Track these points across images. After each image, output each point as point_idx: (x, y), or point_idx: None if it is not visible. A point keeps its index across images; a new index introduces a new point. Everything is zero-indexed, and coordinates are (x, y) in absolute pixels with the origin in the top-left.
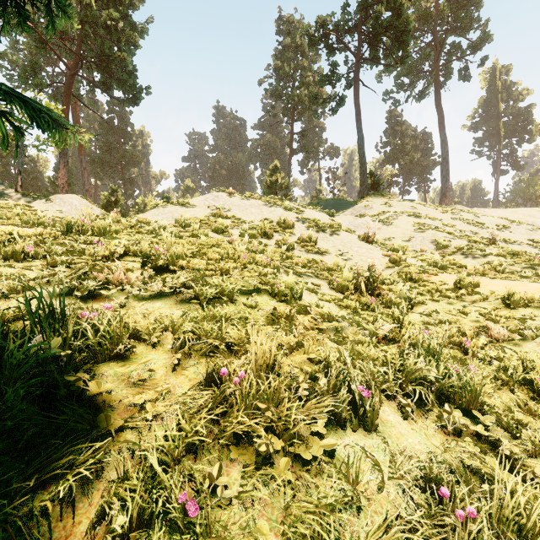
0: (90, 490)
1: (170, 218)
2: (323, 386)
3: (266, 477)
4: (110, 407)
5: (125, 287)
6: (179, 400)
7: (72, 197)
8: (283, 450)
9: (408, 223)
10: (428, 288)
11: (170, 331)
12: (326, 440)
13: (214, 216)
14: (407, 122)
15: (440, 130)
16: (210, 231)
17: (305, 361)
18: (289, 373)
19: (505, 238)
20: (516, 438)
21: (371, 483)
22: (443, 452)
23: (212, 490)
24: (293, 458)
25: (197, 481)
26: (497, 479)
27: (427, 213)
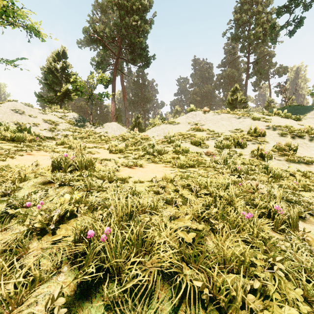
0: None
1: (162, 133)
2: None
3: None
4: None
5: None
6: None
7: (112, 124)
8: None
9: None
10: None
11: None
12: None
13: (193, 130)
14: None
15: None
16: (190, 144)
17: None
18: None
19: None
20: None
21: None
22: None
23: None
24: None
25: None
26: None
27: None
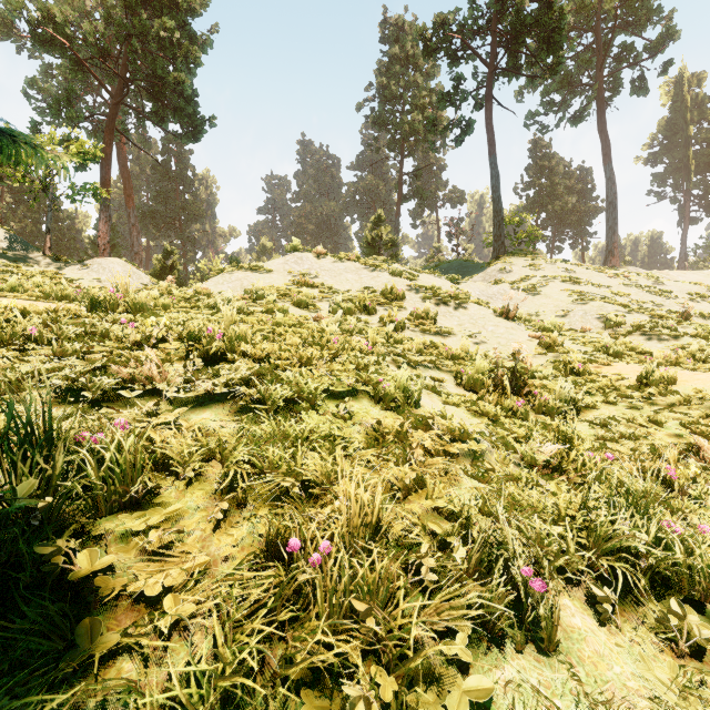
0: None
1: (238, 287)
2: (460, 560)
3: None
4: (103, 604)
5: (159, 388)
6: (219, 592)
7: (113, 262)
8: (395, 695)
9: (563, 291)
10: (599, 384)
11: (220, 459)
12: (472, 678)
13: (297, 284)
14: (558, 155)
15: (605, 164)
16: (291, 305)
17: (429, 512)
18: (404, 534)
19: (703, 311)
20: None
21: None
22: (680, 698)
23: None
24: None
25: None
26: None
27: (589, 278)
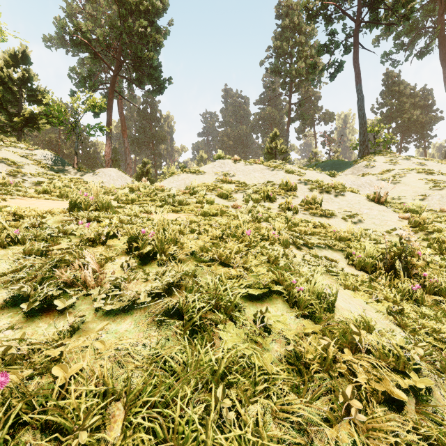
0: None
1: (182, 184)
2: None
3: None
4: None
5: (90, 291)
6: None
7: (111, 170)
8: None
9: (419, 180)
10: None
11: (122, 402)
12: None
13: (220, 181)
14: (406, 82)
15: None
16: (216, 196)
17: None
18: None
19: None
20: None
21: None
22: None
23: None
24: None
25: None
26: None
27: (439, 169)
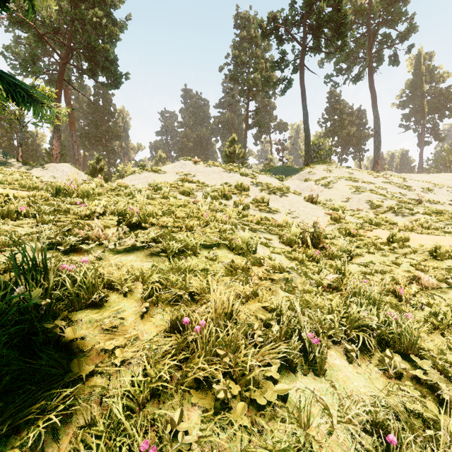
0: (60, 435)
1: (144, 182)
2: (276, 332)
3: (224, 422)
4: (83, 353)
5: (102, 242)
6: (145, 346)
7: (63, 165)
8: (239, 393)
9: (346, 186)
10: (364, 242)
11: (141, 281)
12: (279, 384)
13: (182, 181)
14: (345, 101)
15: (373, 107)
16: (178, 193)
17: (260, 309)
18: (245, 320)
19: (430, 199)
20: (451, 380)
21: (321, 426)
22: (386, 395)
23: (173, 434)
24: (249, 402)
25: (158, 428)
26: (439, 424)
27: (362, 178)
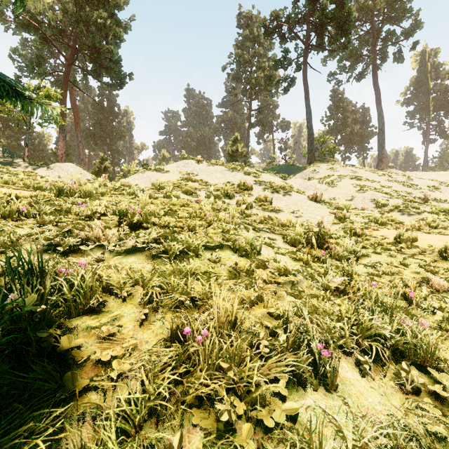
0: None
1: (147, 181)
2: (283, 341)
3: (228, 448)
4: (78, 365)
5: (103, 243)
6: (144, 358)
7: (68, 165)
8: (244, 412)
9: (350, 184)
10: (370, 242)
11: (141, 285)
12: (287, 402)
13: (185, 180)
14: (348, 99)
15: (377, 105)
16: (181, 193)
17: (265, 315)
18: (250, 327)
19: (436, 197)
20: None
21: None
22: (404, 414)
23: None
24: (255, 422)
25: None
26: None
27: (366, 176)
